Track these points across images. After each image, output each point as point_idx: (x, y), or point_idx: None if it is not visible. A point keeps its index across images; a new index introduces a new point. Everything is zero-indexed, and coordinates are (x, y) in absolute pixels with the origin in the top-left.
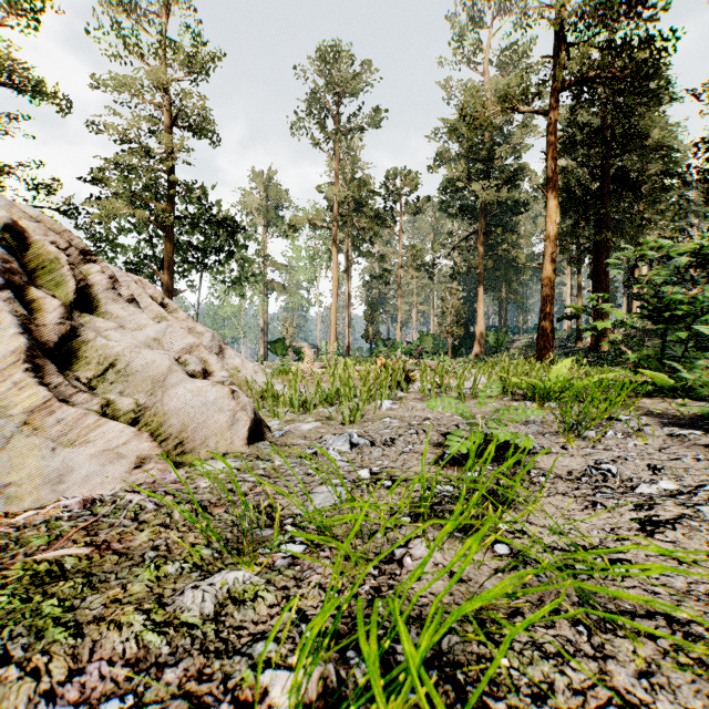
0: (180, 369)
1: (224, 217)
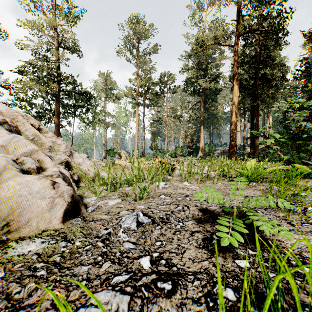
0: (15, 167)
1: (84, 91)
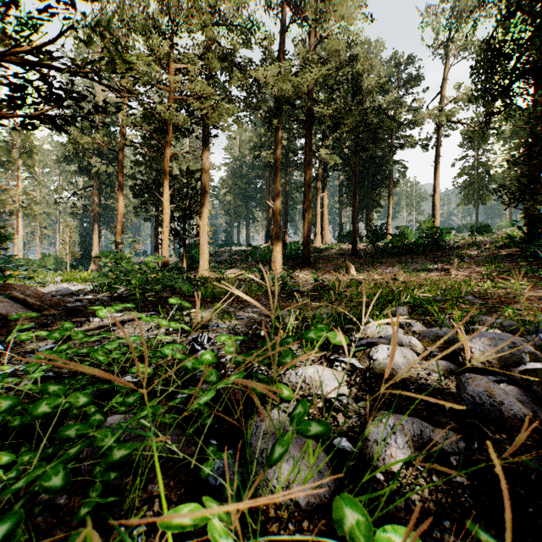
0: None
1: None
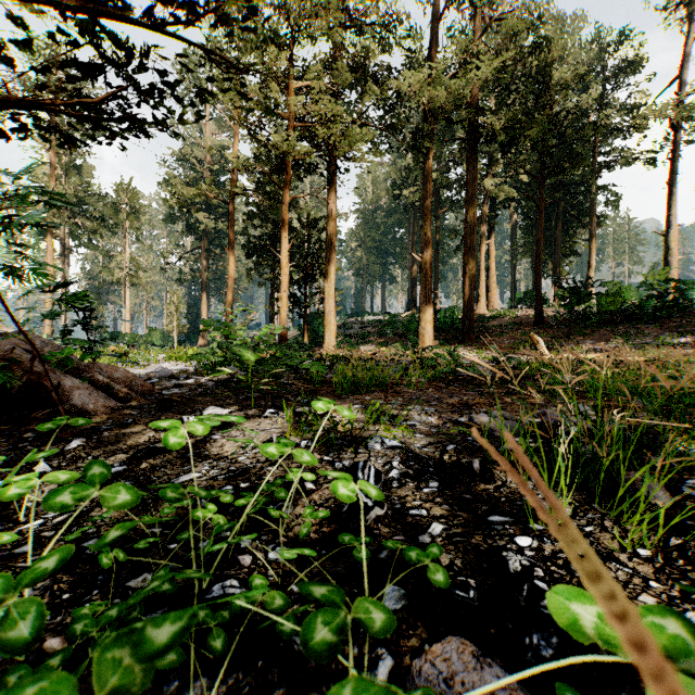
0: None
1: None
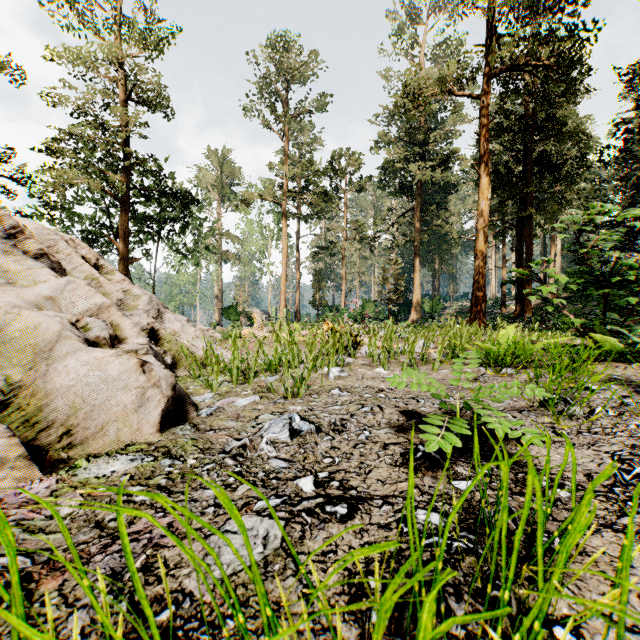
0: (75, 335)
1: (178, 189)
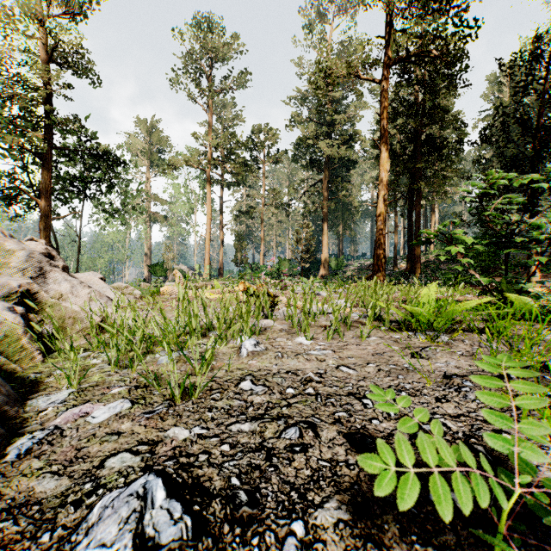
0: None
1: (104, 151)
